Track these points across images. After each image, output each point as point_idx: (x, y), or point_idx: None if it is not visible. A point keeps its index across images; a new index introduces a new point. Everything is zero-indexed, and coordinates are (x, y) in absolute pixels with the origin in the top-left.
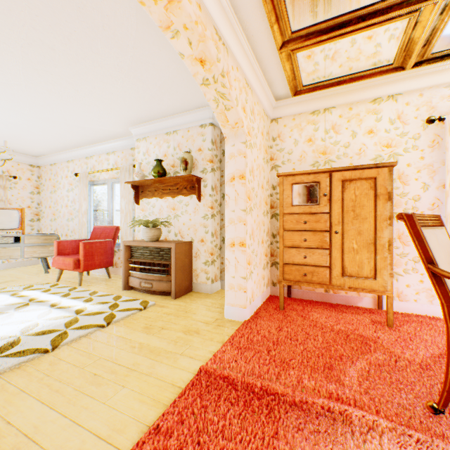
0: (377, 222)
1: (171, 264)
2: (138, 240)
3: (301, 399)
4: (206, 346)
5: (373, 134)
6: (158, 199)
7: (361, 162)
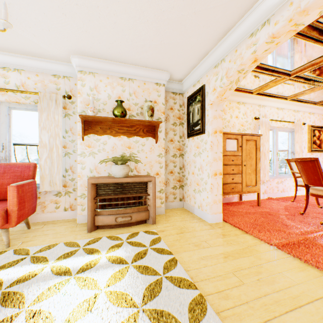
0: (256, 160)
1: (147, 195)
2: (94, 177)
3: (314, 236)
4: (245, 238)
5: (238, 118)
6: (111, 137)
7: (233, 130)
